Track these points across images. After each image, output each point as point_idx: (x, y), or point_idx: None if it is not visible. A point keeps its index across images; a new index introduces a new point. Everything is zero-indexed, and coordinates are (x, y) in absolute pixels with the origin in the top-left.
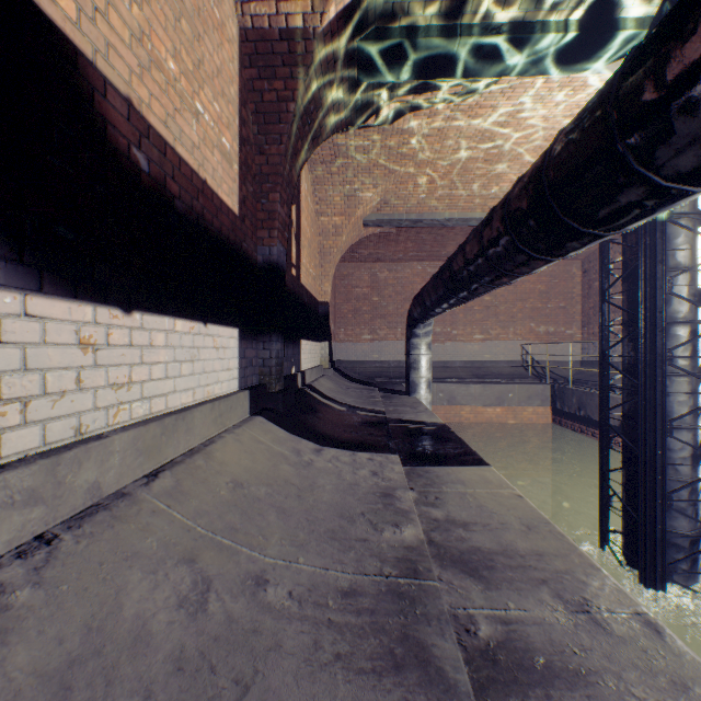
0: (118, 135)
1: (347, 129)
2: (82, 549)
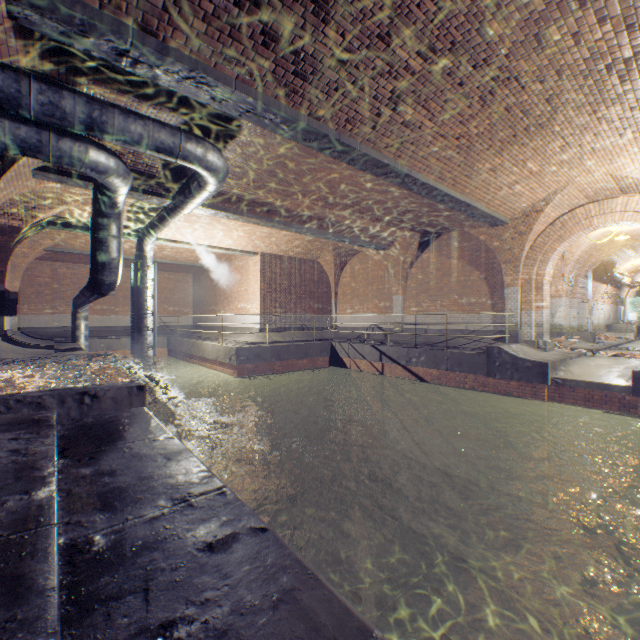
0: None
1: None
2: None
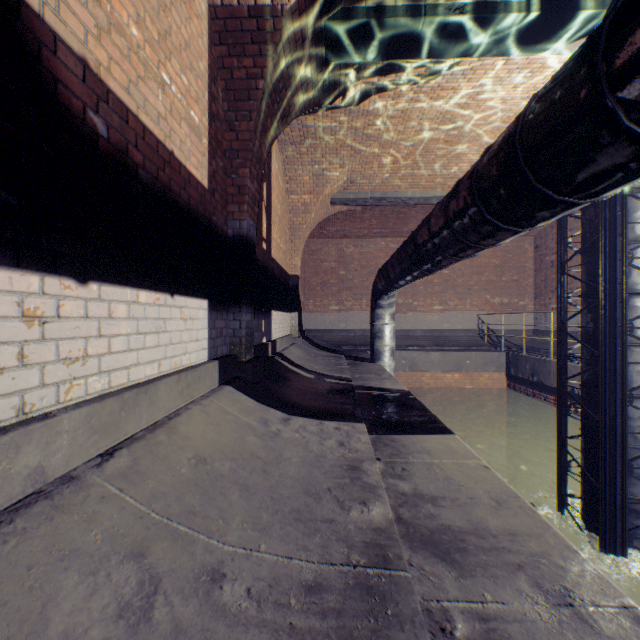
0: (71, 96)
1: (315, 111)
2: (9, 550)
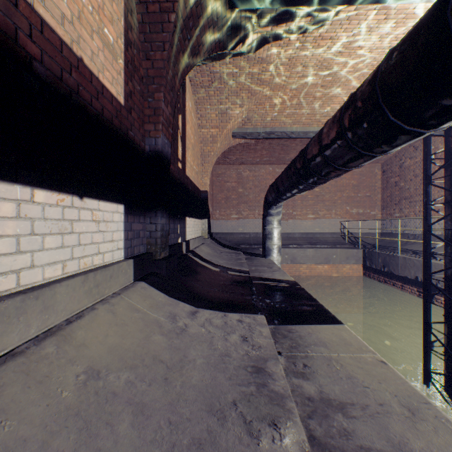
0: None
1: (220, 58)
2: None
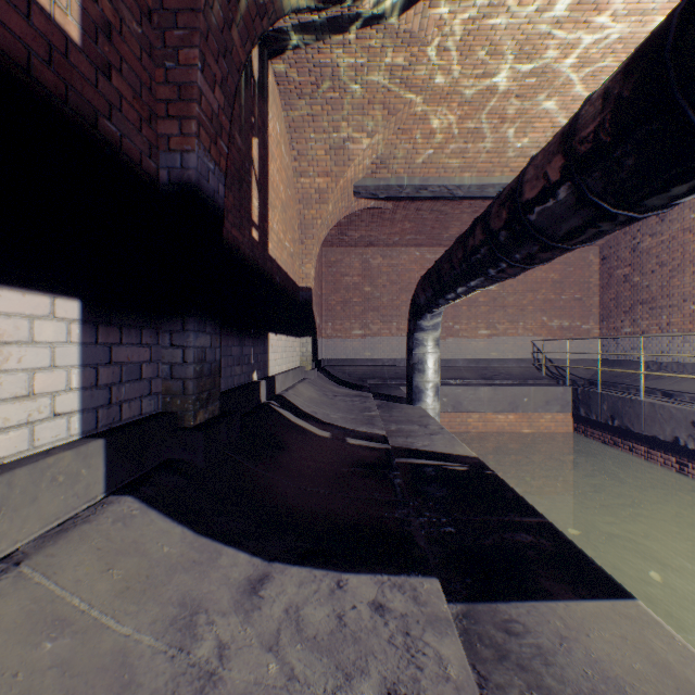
0: None
1: (333, 31)
2: None
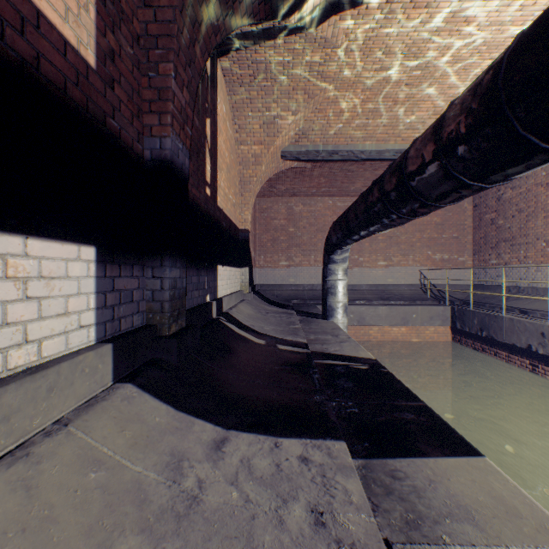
0: None
1: (266, 37)
2: None
